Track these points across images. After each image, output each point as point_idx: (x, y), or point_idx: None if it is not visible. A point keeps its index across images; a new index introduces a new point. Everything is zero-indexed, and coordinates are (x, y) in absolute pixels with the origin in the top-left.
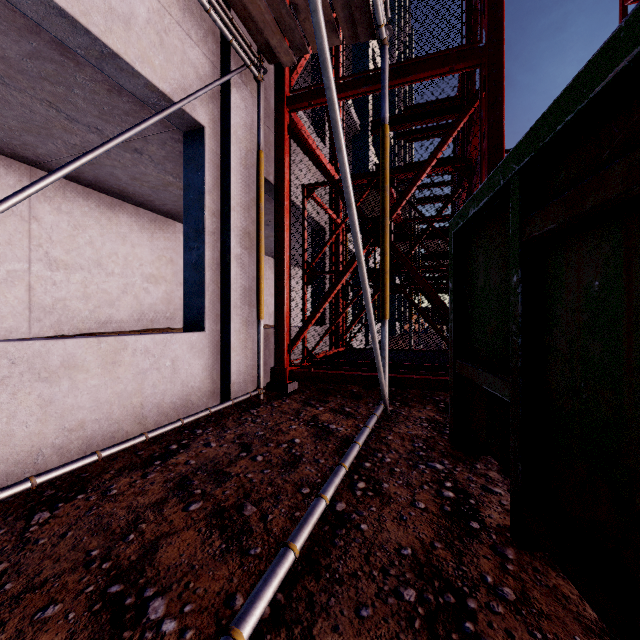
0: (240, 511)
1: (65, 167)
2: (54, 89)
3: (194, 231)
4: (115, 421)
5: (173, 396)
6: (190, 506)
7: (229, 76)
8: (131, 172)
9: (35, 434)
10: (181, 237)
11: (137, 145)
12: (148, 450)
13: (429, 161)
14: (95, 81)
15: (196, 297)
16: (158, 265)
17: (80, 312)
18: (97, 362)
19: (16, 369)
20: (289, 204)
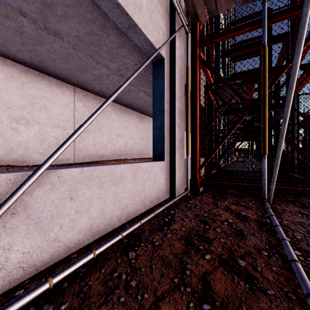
0: (236, 263)
1: (129, 79)
2: (94, 48)
3: (158, 111)
4: (136, 205)
5: (154, 193)
6: (204, 256)
7: (177, 31)
8: (116, 86)
9: (111, 210)
10: (131, 116)
11: (122, 72)
12: (155, 220)
13: (287, 65)
14: (113, 42)
15: (160, 143)
16: (122, 129)
17: (92, 151)
18: (130, 176)
19: (106, 179)
20: (199, 95)
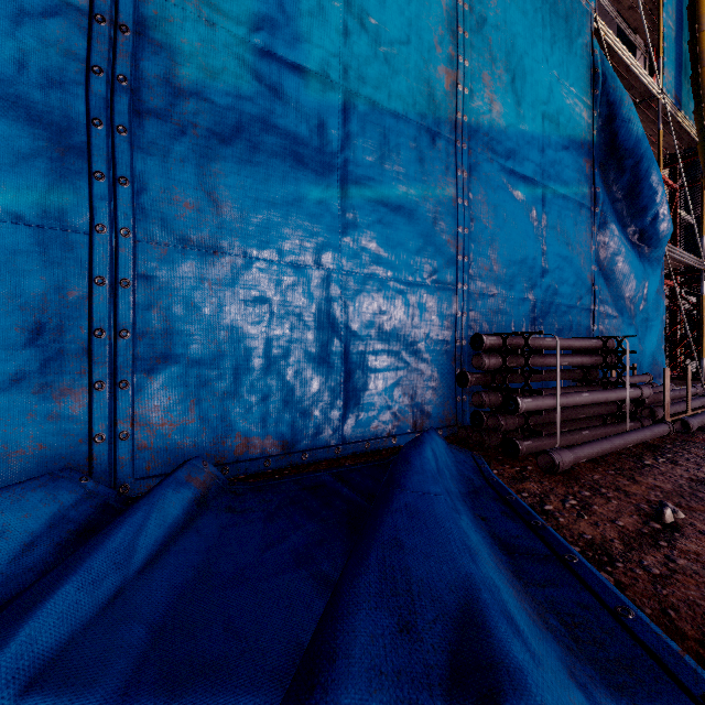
0: None
1: None
2: None
3: None
4: None
5: None
6: None
7: None
8: None
9: None
10: None
11: None
12: None
13: None
14: None
15: None
16: None
17: None
18: None
19: None
20: None
